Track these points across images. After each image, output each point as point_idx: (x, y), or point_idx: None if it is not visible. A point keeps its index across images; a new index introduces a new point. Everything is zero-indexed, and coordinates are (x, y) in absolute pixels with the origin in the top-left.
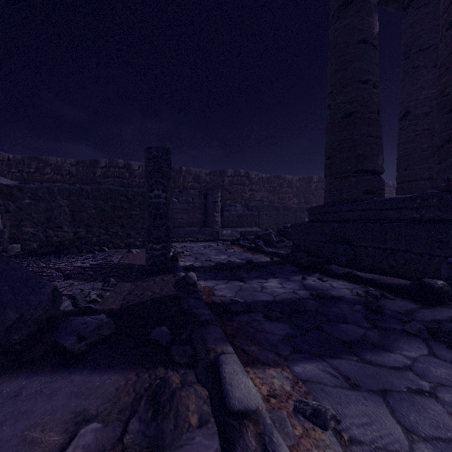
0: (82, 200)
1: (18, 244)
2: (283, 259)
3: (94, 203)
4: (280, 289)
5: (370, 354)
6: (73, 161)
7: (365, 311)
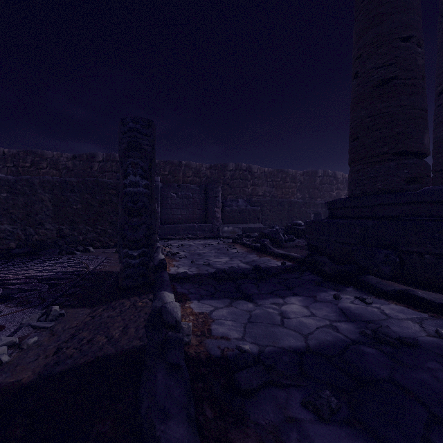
0: (66, 194)
1: None
2: (297, 264)
3: (80, 197)
4: (309, 320)
5: None
6: (69, 155)
7: None
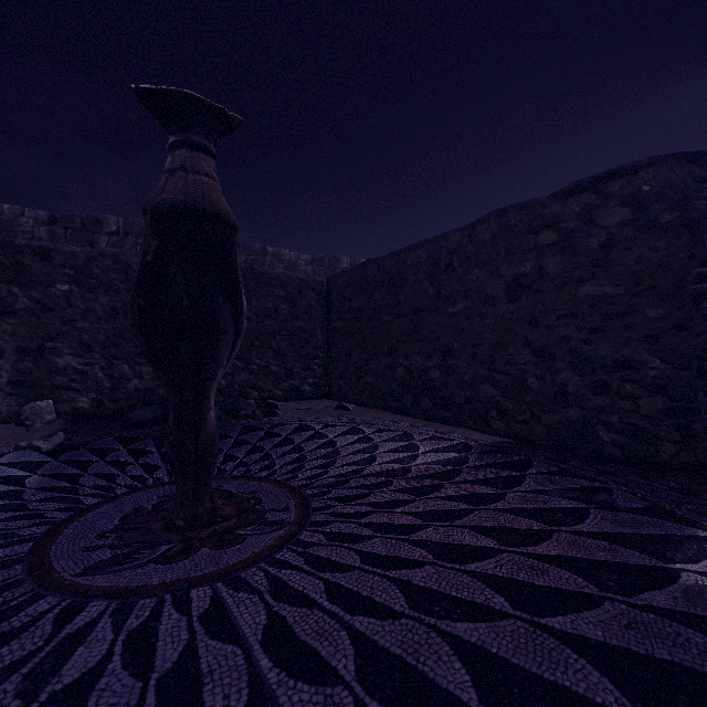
0: None
1: (47, 401)
2: None
3: None
4: None
5: None
6: (40, 214)
7: None
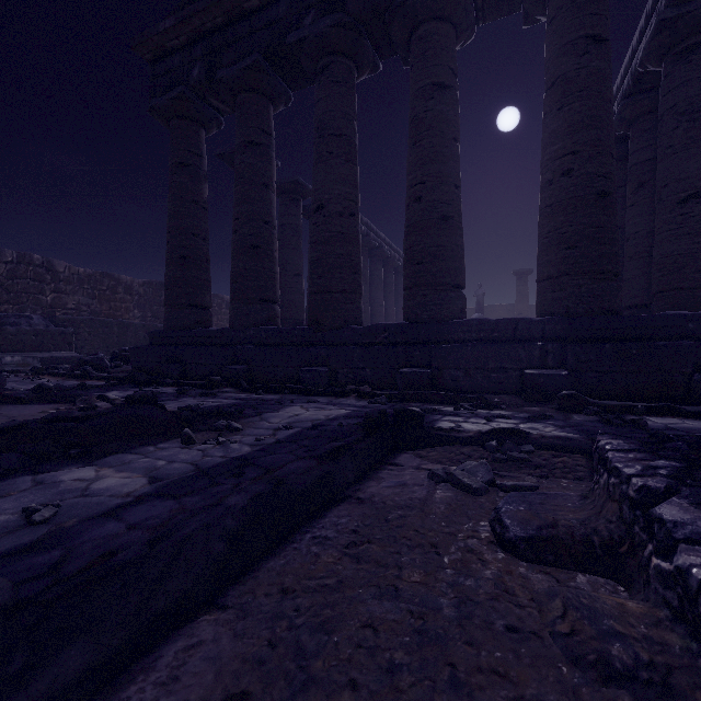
0: None
1: None
2: (122, 381)
3: None
4: (121, 394)
5: (168, 401)
6: None
7: (176, 395)
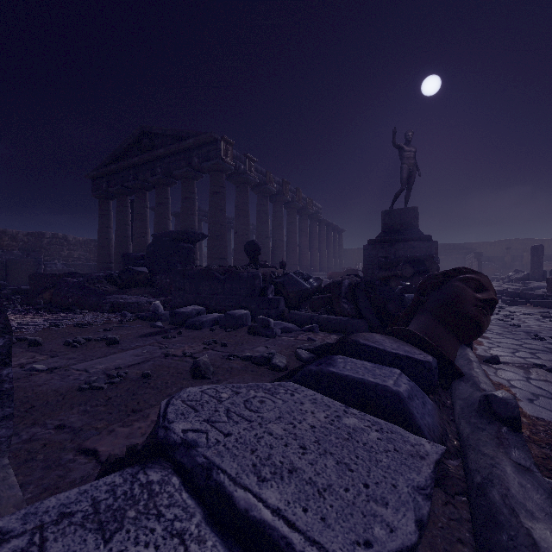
0: None
1: None
2: None
3: None
4: None
5: None
6: None
7: None
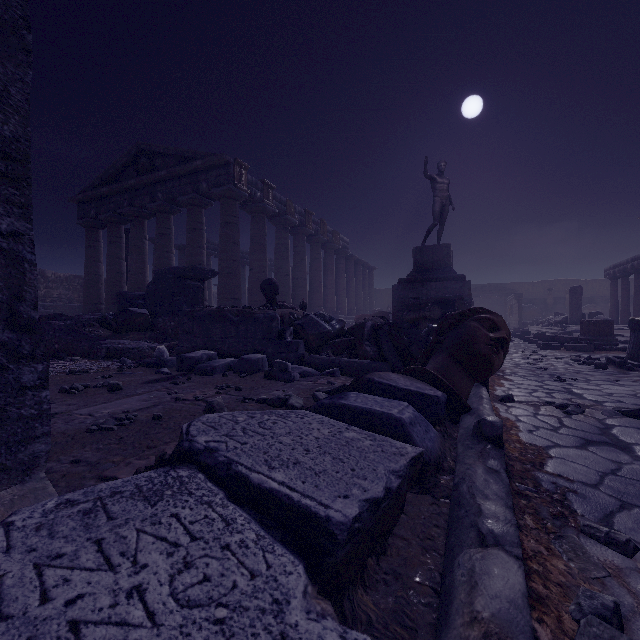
0: None
1: None
2: None
3: None
4: None
5: None
6: None
7: None
